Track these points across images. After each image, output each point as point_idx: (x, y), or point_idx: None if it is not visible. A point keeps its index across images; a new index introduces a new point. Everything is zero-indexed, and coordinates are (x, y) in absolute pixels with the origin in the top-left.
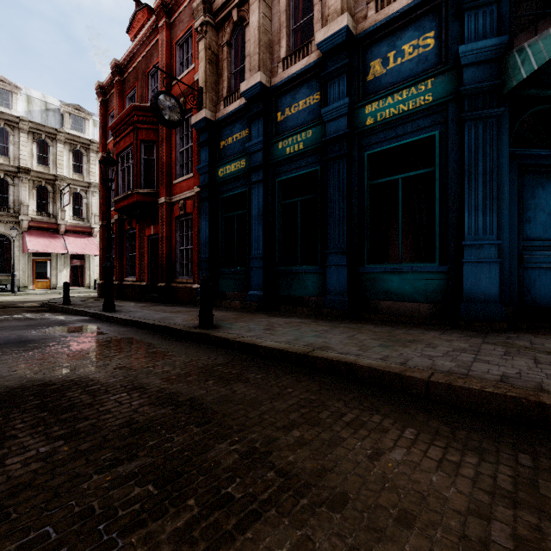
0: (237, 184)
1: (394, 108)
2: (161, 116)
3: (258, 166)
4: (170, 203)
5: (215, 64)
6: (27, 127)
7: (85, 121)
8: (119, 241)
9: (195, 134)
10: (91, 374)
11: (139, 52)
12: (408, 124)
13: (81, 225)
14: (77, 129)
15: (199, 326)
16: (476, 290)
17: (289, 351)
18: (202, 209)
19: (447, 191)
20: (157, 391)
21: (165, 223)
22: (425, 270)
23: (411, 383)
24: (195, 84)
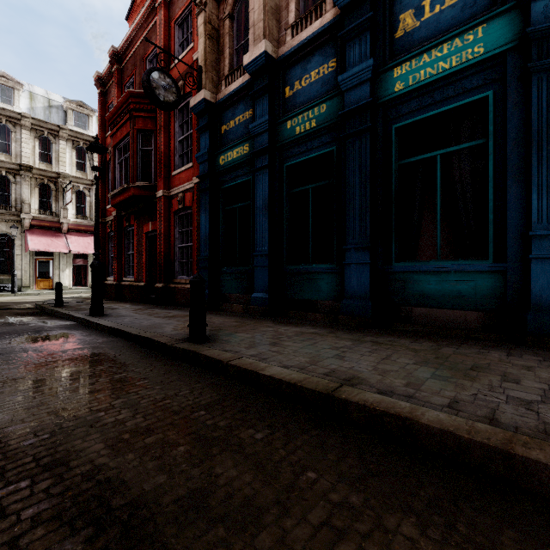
0: (239, 173)
1: (432, 68)
2: (154, 96)
3: (263, 150)
4: (168, 197)
5: (216, 40)
6: (29, 124)
7: (89, 118)
8: (117, 239)
9: (194, 120)
10: (7, 425)
11: (137, 37)
12: (450, 86)
13: (84, 223)
14: (80, 126)
15: (188, 339)
16: (549, 295)
17: (305, 387)
18: (202, 202)
19: (504, 168)
20: (85, 474)
21: (163, 218)
22: (474, 269)
23: (531, 471)
24: (194, 65)
